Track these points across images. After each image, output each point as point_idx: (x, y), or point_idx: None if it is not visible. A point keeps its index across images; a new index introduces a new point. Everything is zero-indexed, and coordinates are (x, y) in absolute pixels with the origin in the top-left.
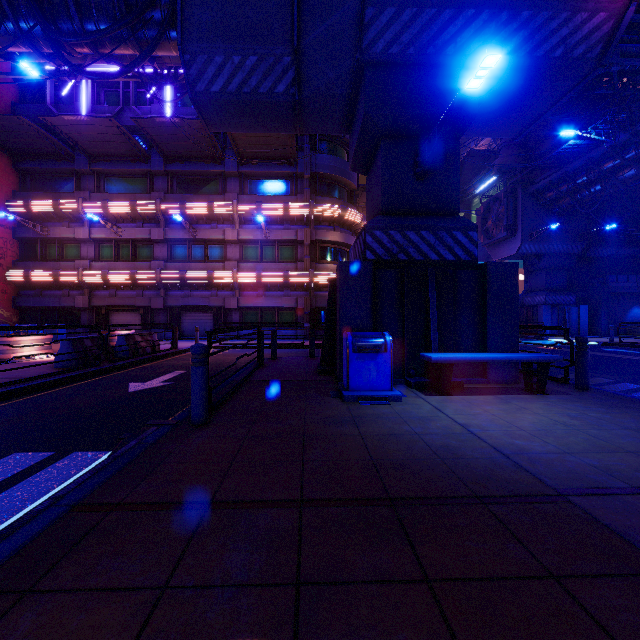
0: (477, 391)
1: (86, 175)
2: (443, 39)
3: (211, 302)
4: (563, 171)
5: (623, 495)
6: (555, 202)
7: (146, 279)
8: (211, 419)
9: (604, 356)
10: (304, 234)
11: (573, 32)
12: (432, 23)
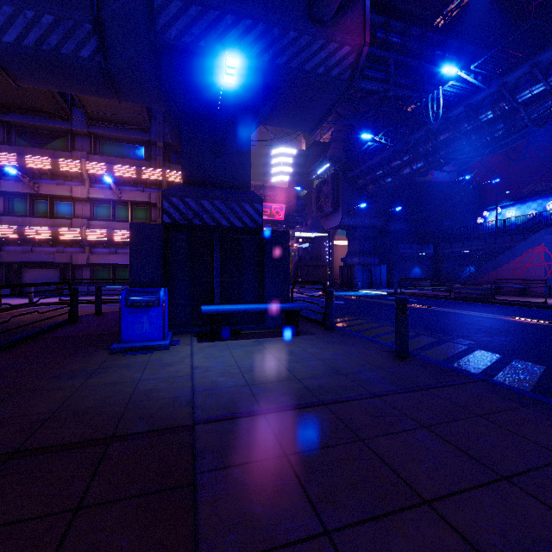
0: (248, 336)
1: None
2: (229, 39)
3: (57, 258)
4: (367, 165)
5: (244, 418)
6: (365, 187)
7: None
8: None
9: (382, 303)
10: (157, 197)
11: (329, 56)
12: (217, 23)
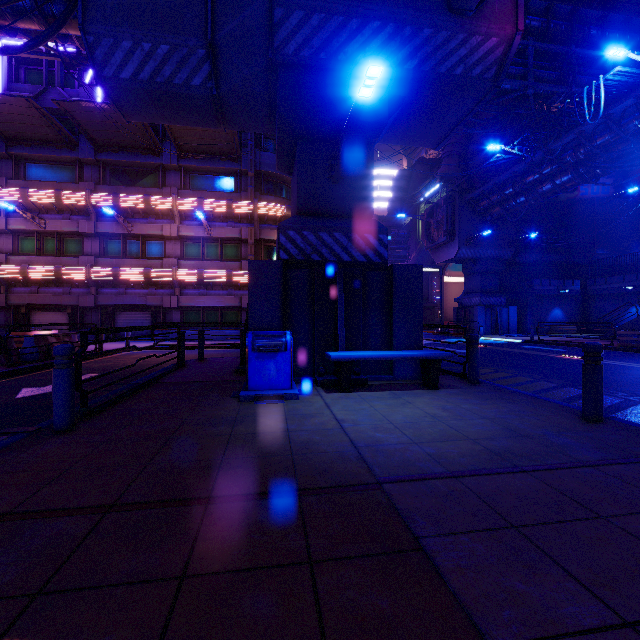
0: (378, 387)
1: (2, 159)
2: (353, 47)
3: (148, 301)
4: (493, 182)
5: (434, 480)
6: (488, 211)
7: (74, 275)
8: (80, 424)
9: (519, 353)
10: (248, 232)
11: (470, 53)
12: (341, 30)
